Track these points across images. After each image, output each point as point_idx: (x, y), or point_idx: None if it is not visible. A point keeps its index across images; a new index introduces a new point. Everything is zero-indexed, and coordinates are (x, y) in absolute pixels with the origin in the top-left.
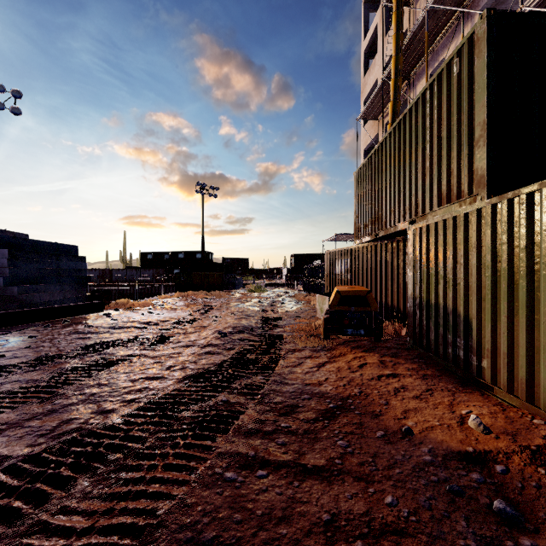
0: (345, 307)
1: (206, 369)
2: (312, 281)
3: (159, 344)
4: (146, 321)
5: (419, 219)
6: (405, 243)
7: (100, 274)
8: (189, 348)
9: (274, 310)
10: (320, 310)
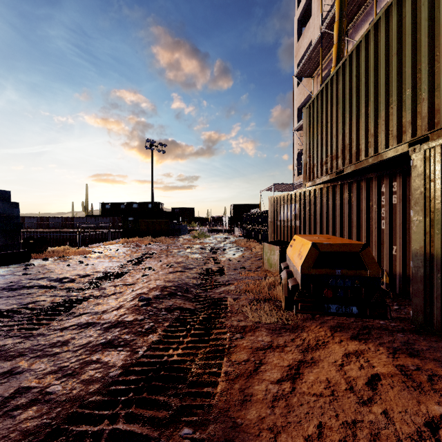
0: (326, 270)
1: (73, 413)
2: (252, 228)
3: (49, 319)
4: (60, 276)
5: (437, 134)
6: (380, 180)
7: (62, 221)
8: (86, 330)
9: (215, 257)
10: (267, 260)
